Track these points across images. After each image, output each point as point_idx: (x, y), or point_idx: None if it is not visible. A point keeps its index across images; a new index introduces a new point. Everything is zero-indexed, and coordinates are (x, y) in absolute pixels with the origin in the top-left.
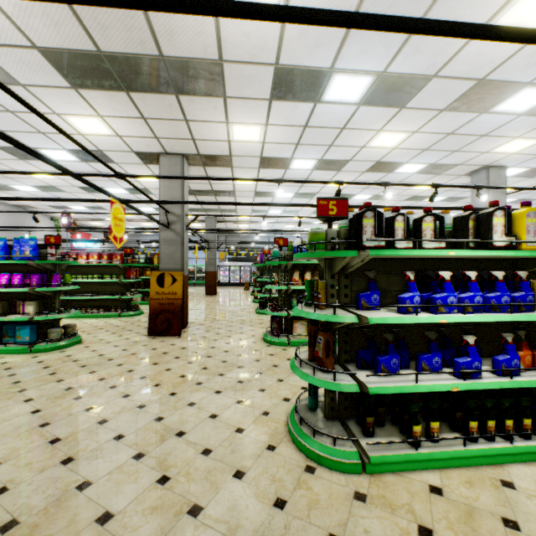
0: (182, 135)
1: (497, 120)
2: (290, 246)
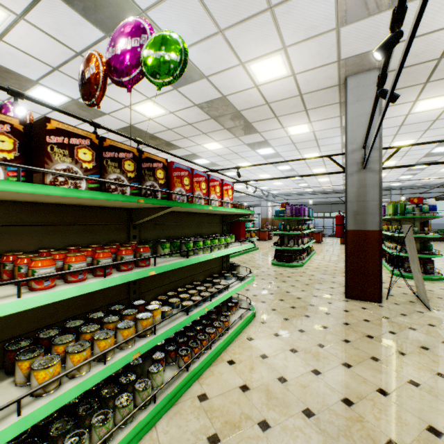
0: (441, 73)
1: (423, 152)
2: (403, 204)
